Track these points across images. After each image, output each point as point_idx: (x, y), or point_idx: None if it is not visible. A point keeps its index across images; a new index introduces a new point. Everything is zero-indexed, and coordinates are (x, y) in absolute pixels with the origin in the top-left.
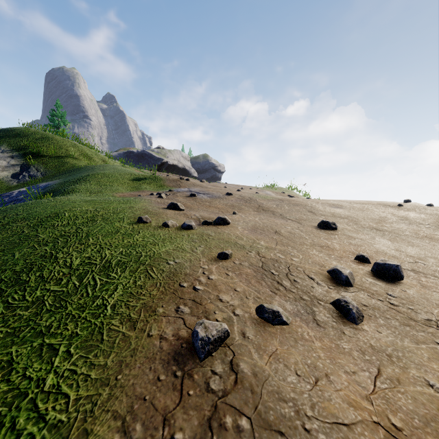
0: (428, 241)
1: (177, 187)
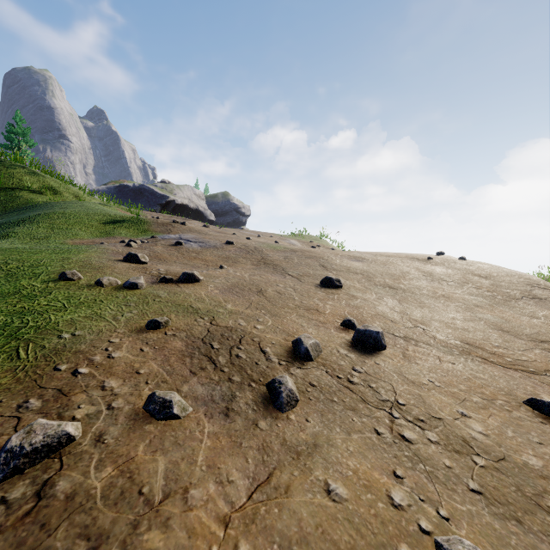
0: (443, 301)
1: (166, 233)
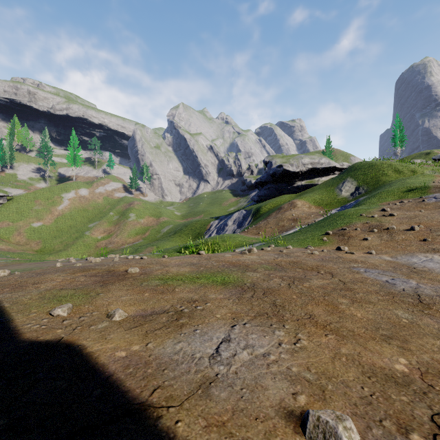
0: None
1: (435, 193)
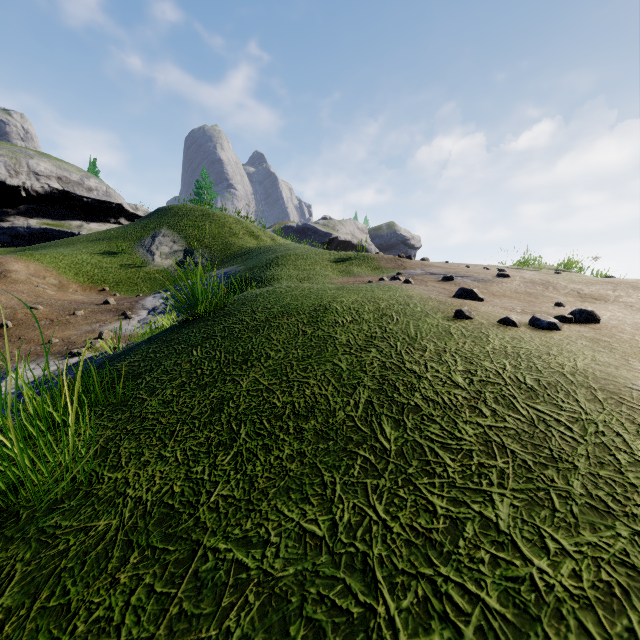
0: None
1: (401, 269)
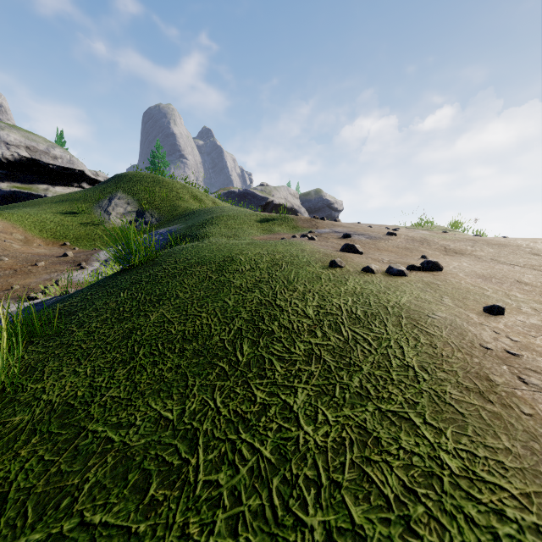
0: None
1: (314, 228)
